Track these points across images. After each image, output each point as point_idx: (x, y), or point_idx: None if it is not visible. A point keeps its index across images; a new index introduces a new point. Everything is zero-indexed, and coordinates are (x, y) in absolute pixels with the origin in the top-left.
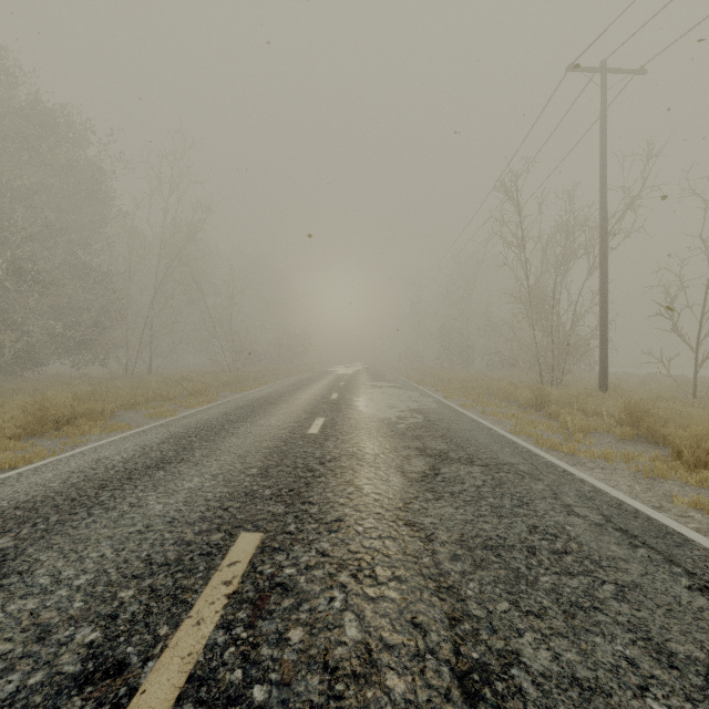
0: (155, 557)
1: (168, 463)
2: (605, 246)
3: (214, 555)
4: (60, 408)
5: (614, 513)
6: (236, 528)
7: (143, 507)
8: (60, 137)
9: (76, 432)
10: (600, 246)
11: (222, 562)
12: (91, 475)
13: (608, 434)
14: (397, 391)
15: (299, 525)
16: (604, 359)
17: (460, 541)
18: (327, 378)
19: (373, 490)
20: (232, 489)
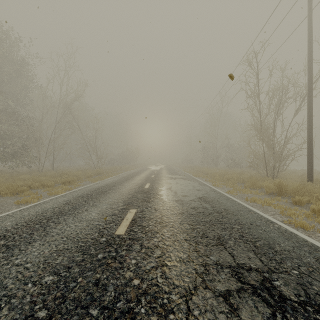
0: None
1: None
2: (311, 94)
3: None
4: None
5: None
6: None
7: None
8: None
9: None
10: (308, 94)
11: None
12: None
13: None
14: (184, 181)
15: None
16: (311, 163)
17: None
18: (145, 172)
19: None
20: None
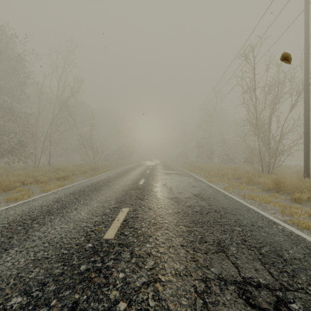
0: None
1: None
2: (308, 89)
3: None
4: None
5: None
6: None
7: None
8: None
9: None
10: (305, 89)
11: None
12: None
13: None
14: (180, 177)
15: None
16: (307, 158)
17: None
18: (140, 168)
19: None
20: None
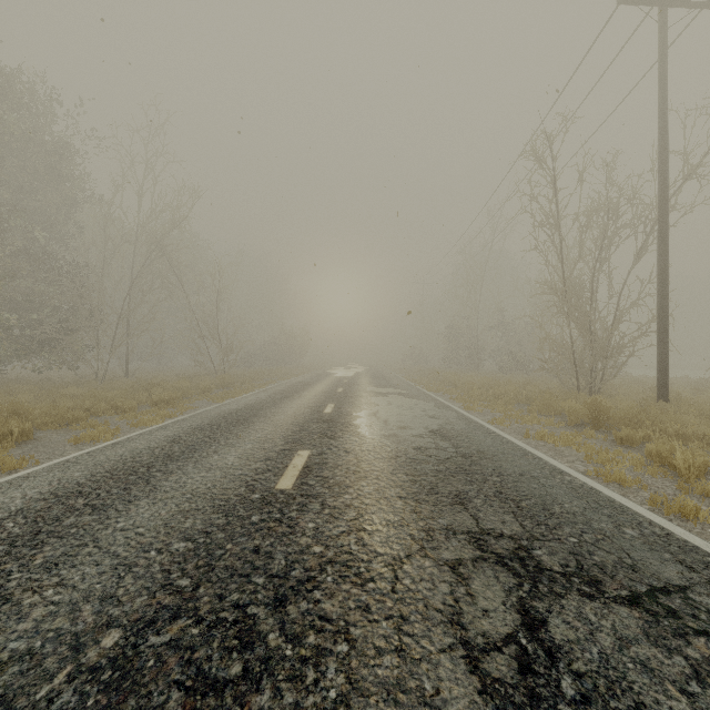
0: None
1: None
2: (665, 221)
3: None
4: None
5: None
6: None
7: None
8: (12, 103)
9: None
10: (659, 222)
11: None
12: None
13: None
14: (406, 401)
15: None
16: (664, 362)
17: None
18: (323, 382)
19: None
20: None
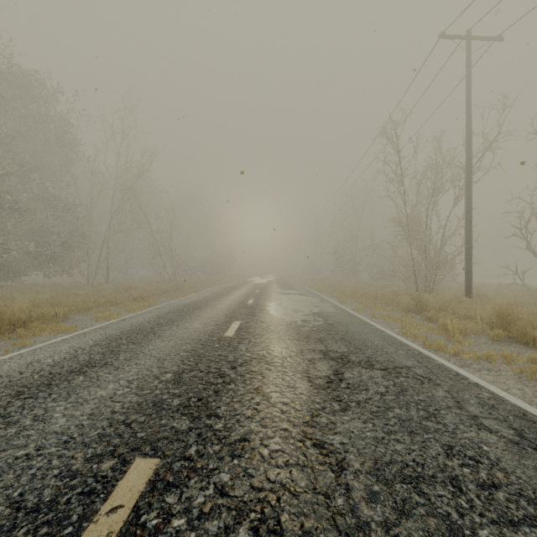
0: (27, 498)
1: (92, 367)
2: (470, 180)
3: (96, 495)
4: (16, 313)
5: (523, 426)
6: (132, 452)
7: (45, 422)
8: (33, 96)
9: (28, 334)
10: (466, 180)
11: (101, 506)
12: (14, 380)
13: (482, 335)
14: (301, 297)
15: (201, 447)
16: (469, 271)
17: (374, 469)
18: (246, 286)
19: (281, 399)
20: (142, 397)
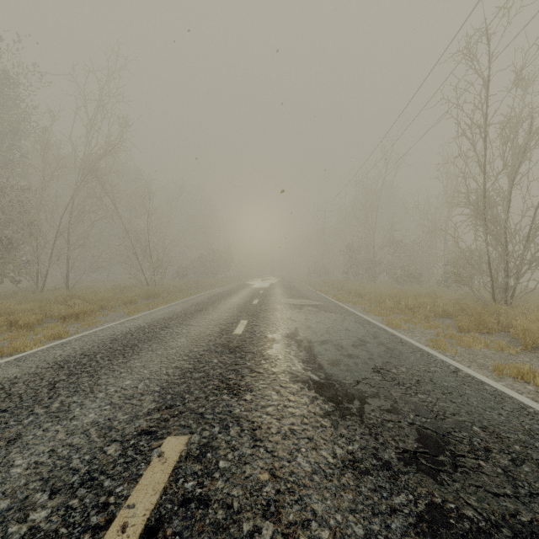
0: None
1: None
2: None
3: None
4: None
5: None
6: None
7: None
8: None
9: None
10: None
11: None
12: None
13: None
14: (323, 315)
15: None
16: None
17: None
18: (241, 293)
19: None
20: None
